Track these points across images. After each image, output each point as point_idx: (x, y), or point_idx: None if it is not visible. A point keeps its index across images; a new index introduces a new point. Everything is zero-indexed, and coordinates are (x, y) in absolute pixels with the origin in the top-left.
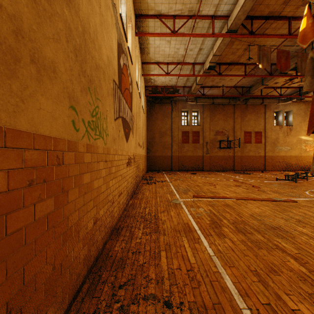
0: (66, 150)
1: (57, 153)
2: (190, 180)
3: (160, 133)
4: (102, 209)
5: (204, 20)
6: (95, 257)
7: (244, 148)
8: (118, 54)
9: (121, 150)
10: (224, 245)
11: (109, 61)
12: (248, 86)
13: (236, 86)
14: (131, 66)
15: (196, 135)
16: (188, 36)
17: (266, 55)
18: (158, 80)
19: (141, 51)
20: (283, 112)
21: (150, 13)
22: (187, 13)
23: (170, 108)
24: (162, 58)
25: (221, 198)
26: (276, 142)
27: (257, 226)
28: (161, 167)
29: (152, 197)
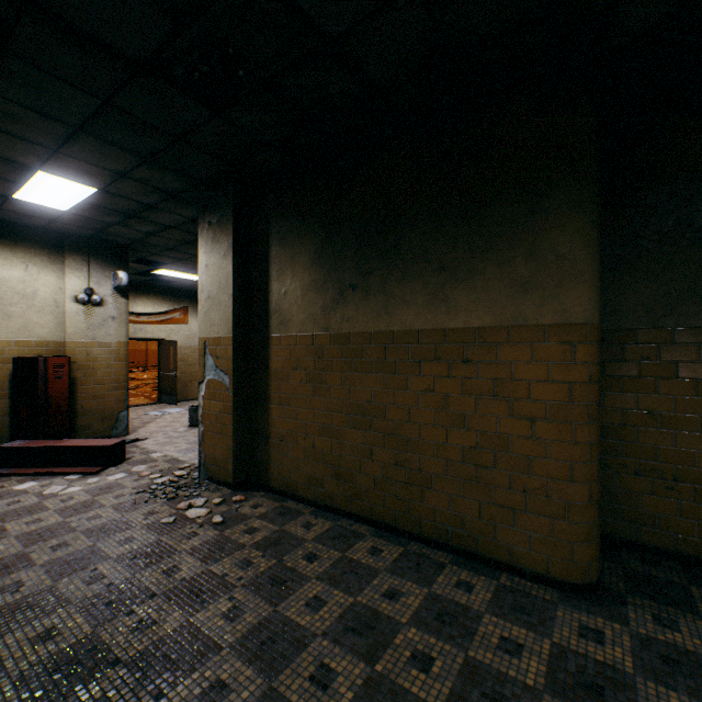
0: None
1: None
2: None
3: None
4: None
5: None
6: None
7: None
8: None
9: None
10: None
11: None
12: None
13: None
14: None
15: None
16: None
17: None
18: None
19: None
20: None
21: None
22: None
23: None
24: None
25: None
26: None
27: None
28: None
29: None
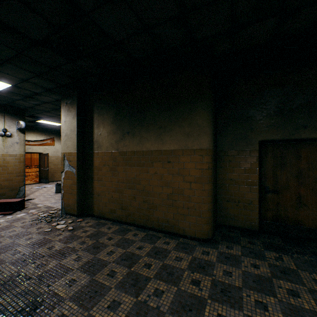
0: None
1: None
2: None
3: None
4: None
5: None
6: None
7: None
8: None
9: None
10: None
11: None
12: None
13: None
14: None
15: None
16: None
17: None
18: None
19: None
20: None
21: None
22: None
23: None
24: None
25: None
26: None
27: None
28: None
29: None
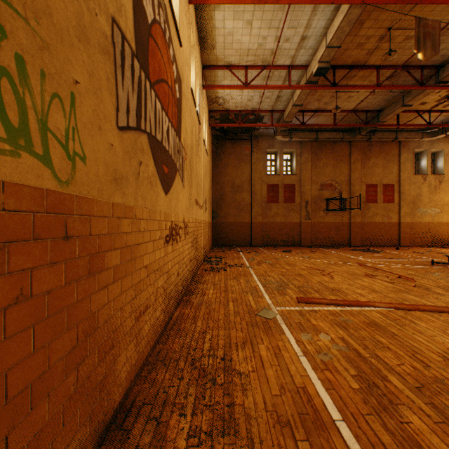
0: None
1: None
2: (284, 263)
3: (232, 187)
4: (41, 406)
5: None
6: None
7: (366, 211)
8: None
9: (148, 210)
10: None
11: None
12: (375, 110)
13: (356, 110)
14: (179, 49)
15: (290, 190)
16: (286, 2)
17: (431, 36)
18: (230, 99)
19: (201, 44)
20: (429, 153)
21: None
22: None
23: (249, 147)
24: (237, 57)
25: (353, 305)
26: (417, 200)
27: None
28: (234, 241)
29: (220, 302)
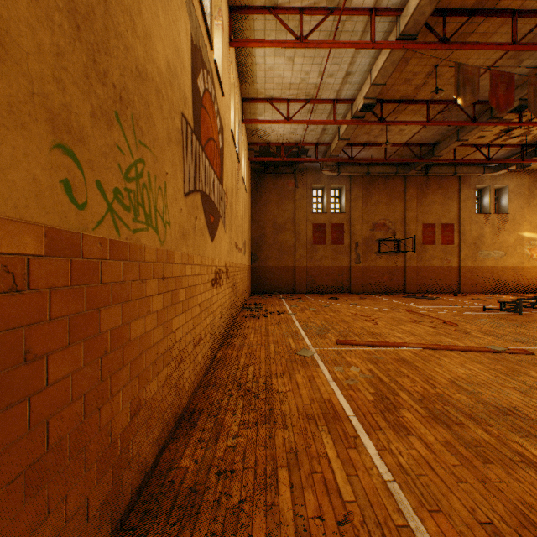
0: (41, 254)
1: (6, 260)
2: (329, 310)
3: (274, 226)
4: (155, 380)
5: (357, 18)
6: (136, 489)
7: (423, 254)
8: (194, 66)
9: (201, 256)
10: (410, 452)
11: (172, 72)
12: (430, 143)
13: (409, 143)
14: (222, 99)
15: (339, 230)
16: (327, 46)
17: (471, 82)
18: (272, 131)
19: (241, 78)
20: (492, 189)
21: (257, 2)
22: (324, 3)
23: (293, 182)
24: (279, 91)
25: (389, 346)
26: (479, 242)
27: (470, 408)
28: (276, 287)
29: (261, 344)
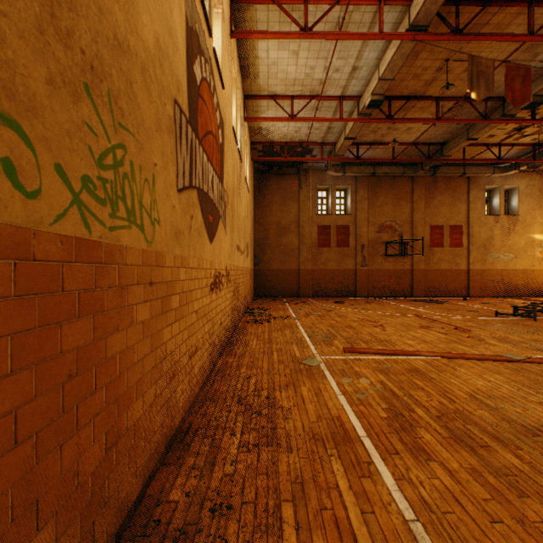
0: None
1: None
2: (335, 315)
3: (278, 228)
4: (140, 401)
5: (364, 8)
6: (114, 533)
7: (431, 257)
8: (190, 50)
9: (198, 259)
10: (433, 483)
11: (162, 51)
12: (439, 142)
13: (417, 142)
14: (222, 92)
15: (344, 232)
16: (333, 38)
17: (485, 75)
18: (275, 130)
19: (243, 73)
20: (502, 190)
21: None
22: None
23: (297, 183)
24: (282, 87)
25: (399, 354)
26: (488, 244)
27: (494, 427)
28: (279, 290)
29: (264, 352)
